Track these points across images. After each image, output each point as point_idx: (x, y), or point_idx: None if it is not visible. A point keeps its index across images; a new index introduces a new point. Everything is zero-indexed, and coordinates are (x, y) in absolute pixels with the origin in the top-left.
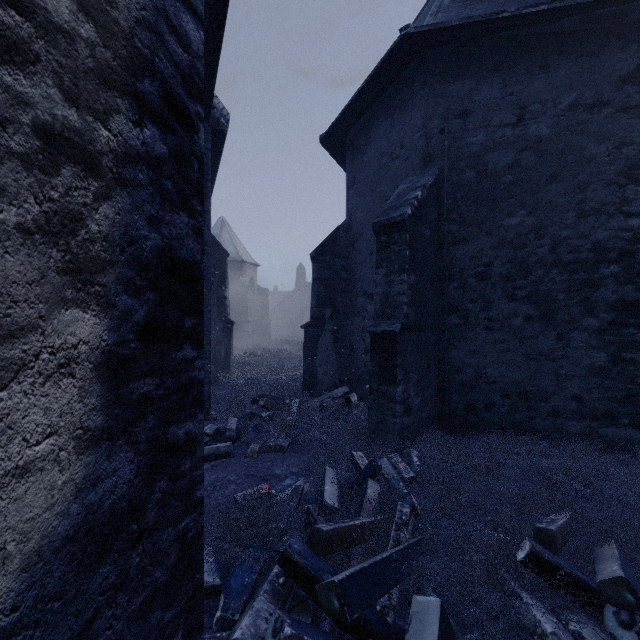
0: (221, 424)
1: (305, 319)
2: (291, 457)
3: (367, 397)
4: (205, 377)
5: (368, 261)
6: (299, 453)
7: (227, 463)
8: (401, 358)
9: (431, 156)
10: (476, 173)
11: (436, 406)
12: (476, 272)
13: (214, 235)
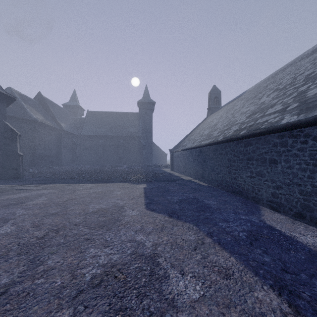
0: None
1: None
2: None
3: None
4: None
5: None
6: None
7: None
8: None
9: None
10: None
11: None
12: None
13: None
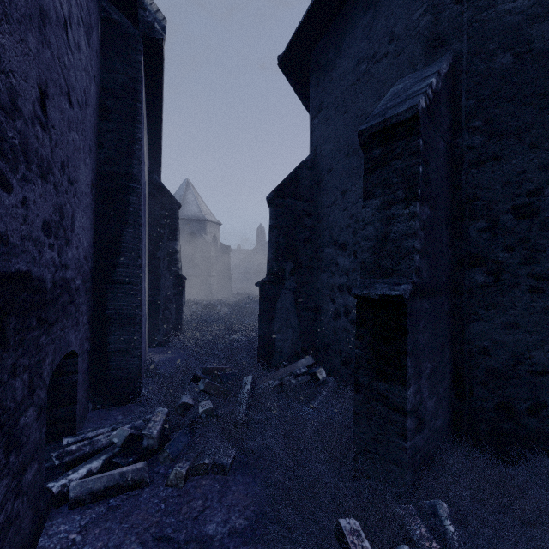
0: (148, 414)
1: (264, 274)
2: (235, 486)
3: (338, 373)
4: (134, 348)
5: (339, 202)
6: (248, 475)
7: (134, 501)
8: (412, 340)
9: (441, 38)
10: (514, 56)
11: (450, 404)
12: (514, 205)
13: (179, 196)
